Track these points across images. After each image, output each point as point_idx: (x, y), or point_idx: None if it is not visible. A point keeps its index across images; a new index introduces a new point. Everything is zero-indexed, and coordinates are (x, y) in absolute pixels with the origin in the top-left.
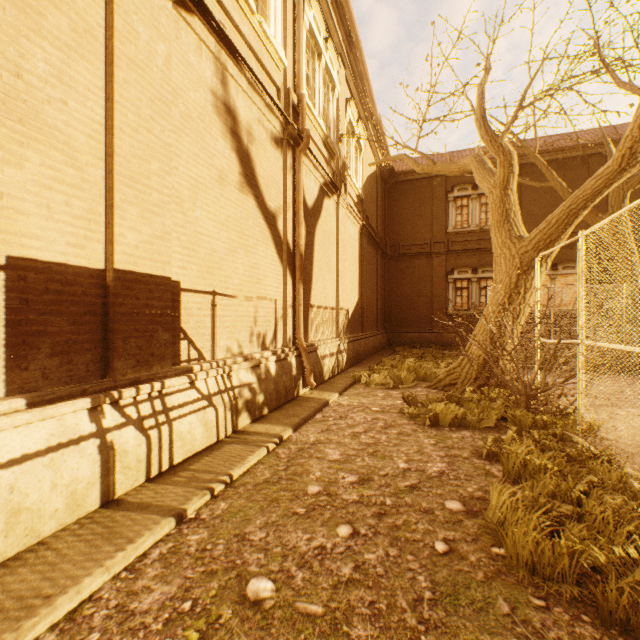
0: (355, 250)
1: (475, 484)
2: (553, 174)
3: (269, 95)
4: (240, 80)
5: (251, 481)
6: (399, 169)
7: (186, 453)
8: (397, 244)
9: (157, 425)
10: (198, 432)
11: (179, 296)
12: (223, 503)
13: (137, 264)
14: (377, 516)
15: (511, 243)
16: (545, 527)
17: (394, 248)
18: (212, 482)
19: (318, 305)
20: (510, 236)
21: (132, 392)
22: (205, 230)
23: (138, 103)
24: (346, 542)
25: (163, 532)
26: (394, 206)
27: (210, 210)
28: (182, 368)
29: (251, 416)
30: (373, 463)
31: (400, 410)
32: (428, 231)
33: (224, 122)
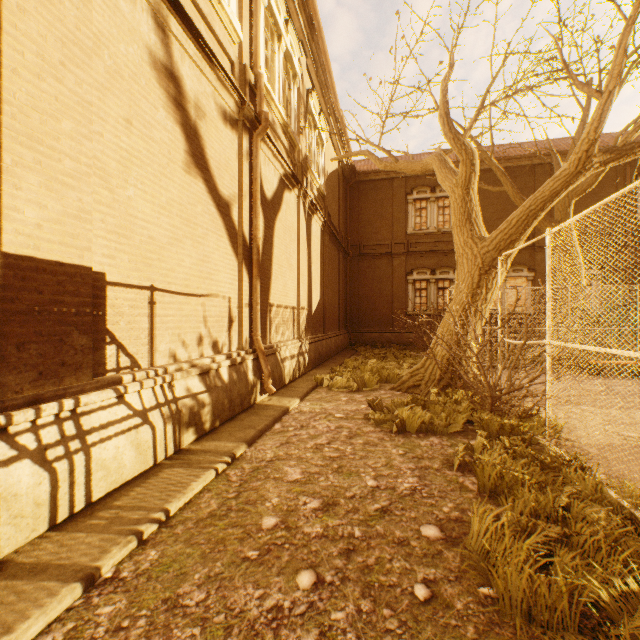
0: (317, 248)
1: (450, 502)
2: (507, 179)
3: (221, 67)
4: (186, 44)
5: (193, 516)
6: (361, 169)
7: (110, 485)
8: (359, 244)
9: (67, 454)
10: (128, 457)
11: (104, 291)
12: (153, 551)
13: (39, 248)
14: (345, 554)
15: (473, 243)
16: (537, 559)
17: (356, 248)
18: (141, 523)
19: (278, 304)
20: (472, 236)
21: (28, 415)
22: (140, 213)
23: (41, 41)
24: (308, 597)
25: (62, 607)
26: (356, 206)
27: (147, 190)
28: (107, 379)
29: (199, 431)
30: (338, 482)
31: (365, 416)
32: (389, 232)
33: (166, 89)
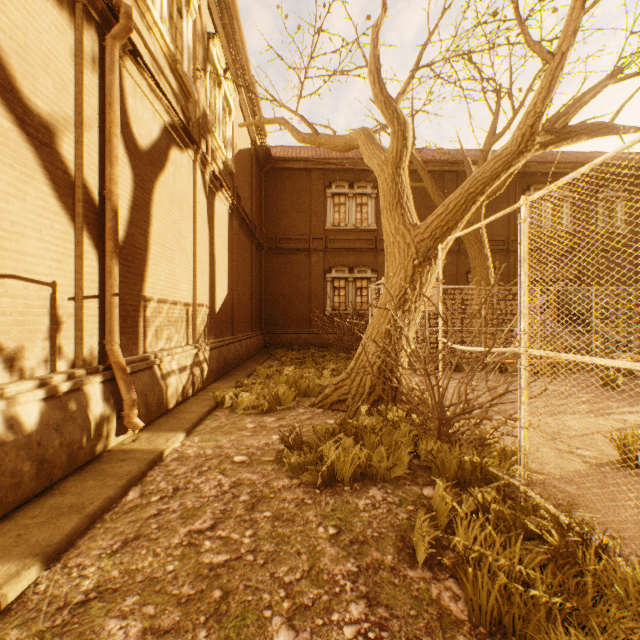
0: (223, 233)
1: None
2: (427, 174)
3: None
4: None
5: None
6: (277, 154)
7: None
8: (275, 237)
9: None
10: None
11: None
12: None
13: None
14: None
15: (406, 229)
16: None
17: (271, 241)
18: None
19: (160, 298)
20: (404, 222)
21: None
22: None
23: None
24: None
25: None
26: (271, 194)
27: None
28: None
29: None
30: None
31: (278, 455)
32: (307, 226)
33: None
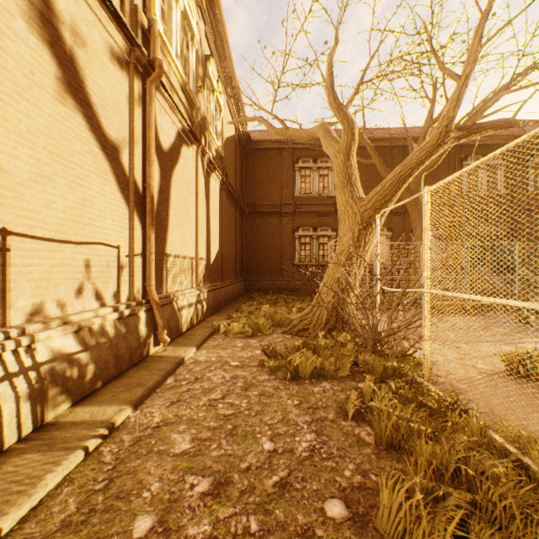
0: (215, 203)
1: (351, 462)
2: (375, 153)
3: None
4: None
5: (36, 531)
6: (255, 138)
7: None
8: (253, 203)
9: None
10: None
11: None
12: None
13: None
14: None
15: (353, 202)
16: None
17: (251, 206)
18: None
19: (175, 254)
20: (352, 196)
21: None
22: None
23: None
24: None
25: None
26: (251, 170)
27: None
28: None
29: (72, 397)
30: (232, 449)
31: (260, 362)
32: (279, 194)
33: None
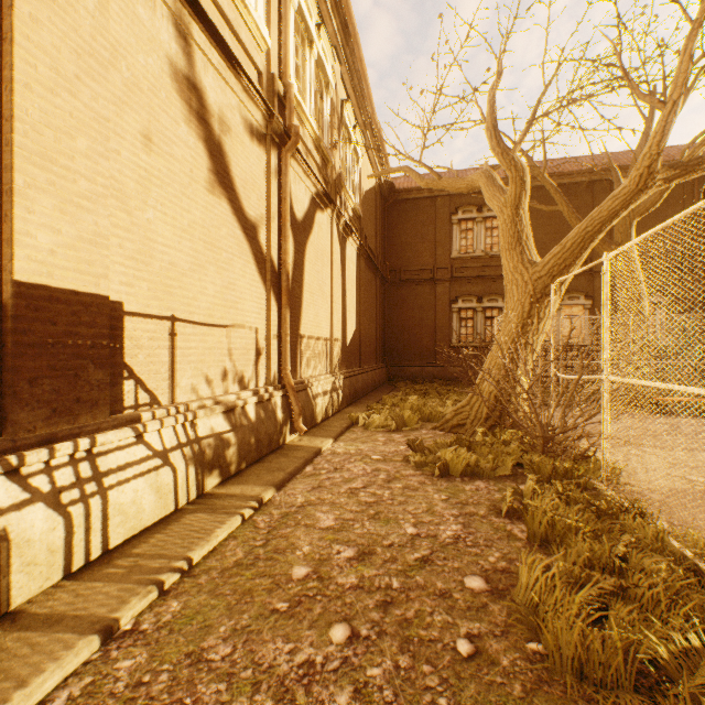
0: (352, 273)
1: (497, 551)
2: (562, 197)
3: (248, 77)
4: (209, 52)
5: (217, 565)
6: (400, 186)
7: (129, 531)
8: (398, 269)
9: (83, 498)
10: (147, 501)
11: (121, 321)
12: (175, 602)
13: (53, 276)
14: (382, 607)
15: (524, 268)
16: (591, 613)
17: (395, 273)
18: (162, 572)
19: (309, 335)
20: (522, 260)
21: (42, 455)
22: (160, 237)
23: (55, 53)
24: (342, 652)
25: (78, 660)
26: (395, 227)
27: (167, 212)
28: (124, 417)
29: (223, 473)
30: (375, 529)
31: (404, 458)
32: (431, 255)
33: (187, 102)
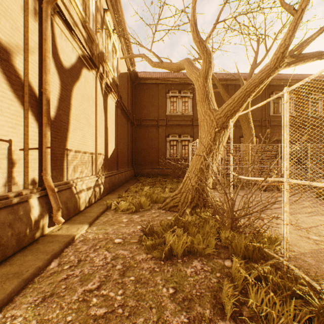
0: (112, 116)
1: None
2: (220, 85)
3: None
4: None
5: None
6: (141, 76)
7: None
8: (140, 118)
9: None
10: None
11: None
12: None
13: None
14: None
15: (210, 112)
16: None
17: (138, 121)
18: None
19: (76, 150)
20: (209, 108)
21: None
22: None
23: None
24: None
25: None
26: (138, 97)
27: None
28: None
29: None
30: None
31: (139, 239)
32: (156, 113)
33: None
